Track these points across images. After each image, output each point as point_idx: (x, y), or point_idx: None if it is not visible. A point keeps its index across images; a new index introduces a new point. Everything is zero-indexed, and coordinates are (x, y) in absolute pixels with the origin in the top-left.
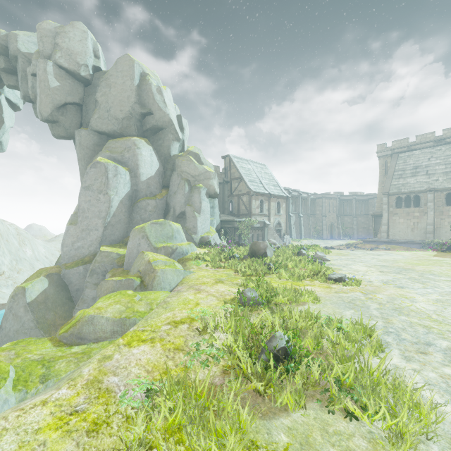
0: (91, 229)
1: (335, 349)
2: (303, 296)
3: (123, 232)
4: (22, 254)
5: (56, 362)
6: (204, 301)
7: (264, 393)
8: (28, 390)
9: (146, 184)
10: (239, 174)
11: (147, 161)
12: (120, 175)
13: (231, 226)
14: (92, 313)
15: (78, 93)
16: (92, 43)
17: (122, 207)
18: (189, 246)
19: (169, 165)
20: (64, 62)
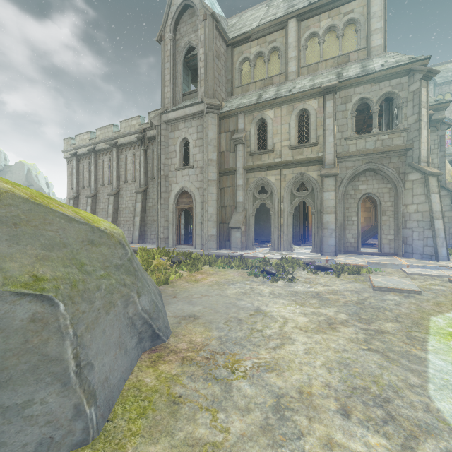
0: None
1: None
2: None
3: None
4: None
5: None
6: None
7: None
8: None
9: None
10: None
11: None
12: None
13: None
14: None
15: None
16: (3, 154)
17: None
18: None
19: None
20: None
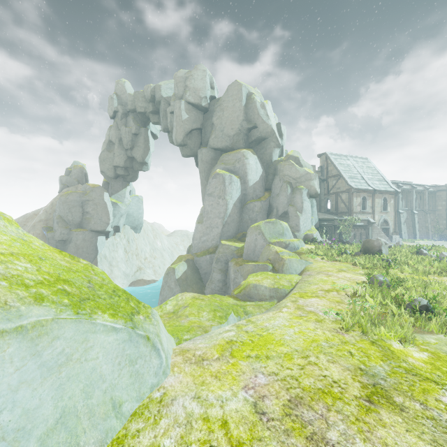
0: (213, 227)
1: None
2: (432, 285)
3: (236, 229)
4: (156, 245)
5: (245, 307)
6: (338, 282)
7: (414, 325)
8: (240, 317)
9: (252, 189)
10: (338, 171)
11: (253, 168)
12: (233, 182)
13: (331, 224)
14: (255, 282)
15: (200, 120)
16: (209, 78)
17: (235, 209)
18: (299, 242)
19: (271, 170)
20: (191, 98)
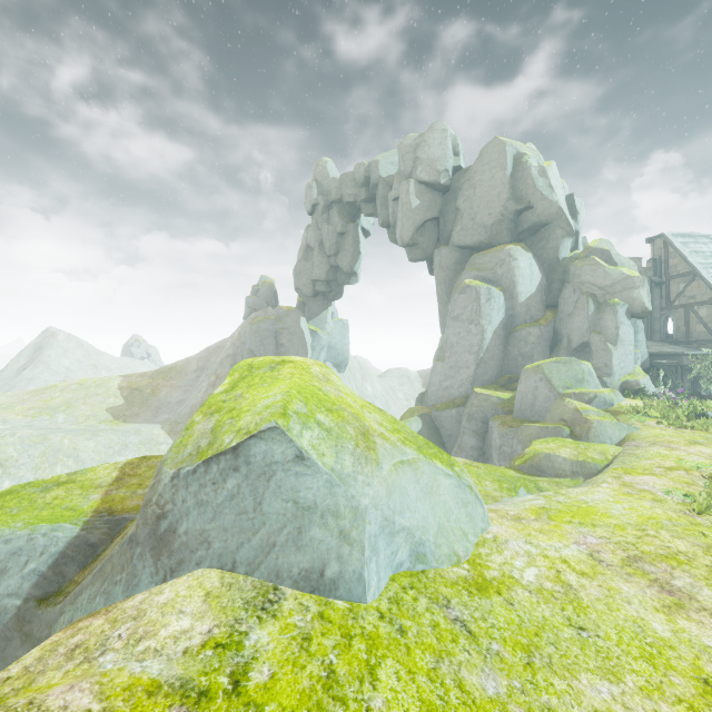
0: (461, 366)
1: None
2: None
3: (497, 370)
4: (365, 391)
5: (537, 482)
6: (689, 458)
7: None
8: (532, 493)
9: (525, 307)
10: (690, 266)
11: (526, 274)
12: (493, 298)
13: (675, 364)
14: (547, 451)
15: (436, 205)
16: (451, 139)
17: (496, 339)
18: (612, 394)
19: (556, 275)
20: (424, 176)
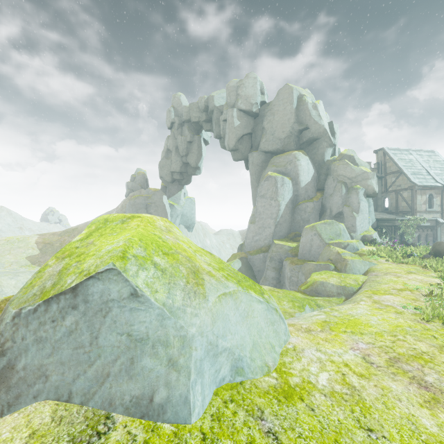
0: (266, 227)
1: None
2: None
3: (287, 229)
4: (205, 243)
5: (316, 301)
6: (410, 283)
7: None
8: (314, 308)
9: (304, 190)
10: (398, 167)
11: (305, 169)
12: (285, 184)
13: (390, 225)
14: (321, 280)
15: (250, 125)
16: (259, 84)
17: (287, 210)
18: (357, 243)
19: (323, 170)
20: (243, 106)
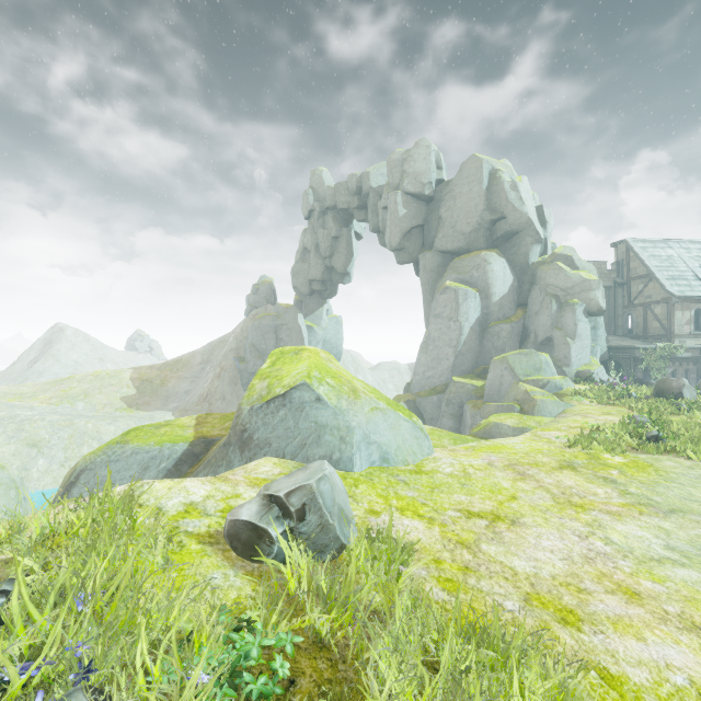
0: (442, 358)
1: (697, 440)
2: None
3: (473, 362)
4: None
5: None
6: (593, 422)
7: (637, 449)
8: None
9: (498, 306)
10: (647, 269)
11: (499, 277)
12: (470, 298)
13: (628, 356)
14: (496, 421)
15: (421, 214)
16: (434, 155)
17: (473, 334)
18: (563, 380)
19: (526, 277)
20: (410, 187)
